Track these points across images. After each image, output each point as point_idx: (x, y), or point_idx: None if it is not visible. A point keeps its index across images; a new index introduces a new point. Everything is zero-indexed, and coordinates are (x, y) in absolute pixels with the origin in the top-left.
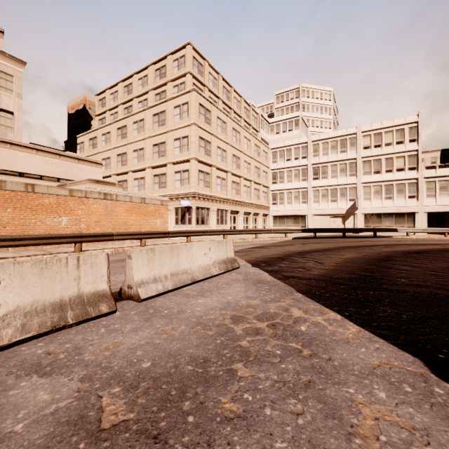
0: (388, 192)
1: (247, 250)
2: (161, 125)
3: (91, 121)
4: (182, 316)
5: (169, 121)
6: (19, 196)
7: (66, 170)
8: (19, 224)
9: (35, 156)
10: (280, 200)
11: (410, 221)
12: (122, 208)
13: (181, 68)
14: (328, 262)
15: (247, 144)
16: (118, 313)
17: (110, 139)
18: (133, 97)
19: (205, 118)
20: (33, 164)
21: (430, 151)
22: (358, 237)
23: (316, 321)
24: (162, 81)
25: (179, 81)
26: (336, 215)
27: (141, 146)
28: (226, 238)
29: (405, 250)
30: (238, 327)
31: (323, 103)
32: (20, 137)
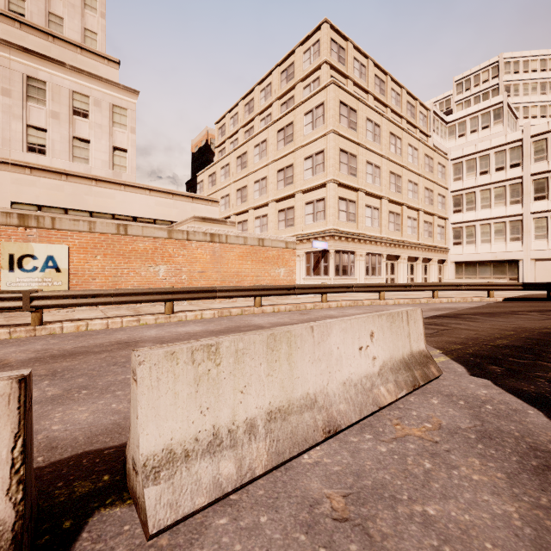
0: None
1: (428, 321)
2: (288, 143)
3: (213, 157)
4: None
5: (298, 134)
6: (110, 240)
7: (179, 212)
8: (110, 275)
9: (148, 198)
10: (468, 237)
11: None
12: (233, 253)
13: (314, 59)
14: None
15: (412, 156)
16: None
17: (229, 173)
18: (255, 115)
19: (348, 121)
20: (146, 207)
21: None
22: None
23: None
24: (289, 84)
25: (312, 78)
26: None
27: (263, 174)
28: (384, 296)
29: None
30: None
31: (545, 76)
32: (134, 177)
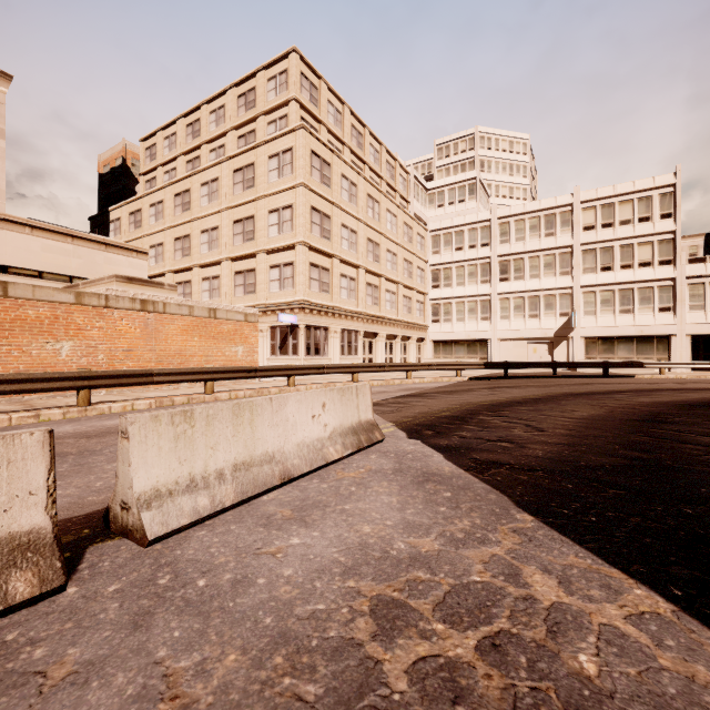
0: (625, 302)
1: (394, 400)
2: (247, 188)
3: (136, 185)
4: (239, 601)
5: (260, 180)
6: None
7: (84, 263)
8: None
9: (29, 238)
10: (445, 315)
11: (661, 349)
12: (175, 326)
13: (281, 92)
14: (552, 427)
15: (391, 223)
16: (74, 589)
17: (163, 214)
18: (201, 142)
19: (321, 175)
20: (25, 252)
21: (687, 237)
22: (578, 376)
23: (612, 627)
24: (249, 114)
25: (278, 114)
26: (538, 340)
27: (214, 223)
28: (357, 378)
29: (676, 400)
30: (395, 657)
31: (513, 158)
32: (2, 204)
